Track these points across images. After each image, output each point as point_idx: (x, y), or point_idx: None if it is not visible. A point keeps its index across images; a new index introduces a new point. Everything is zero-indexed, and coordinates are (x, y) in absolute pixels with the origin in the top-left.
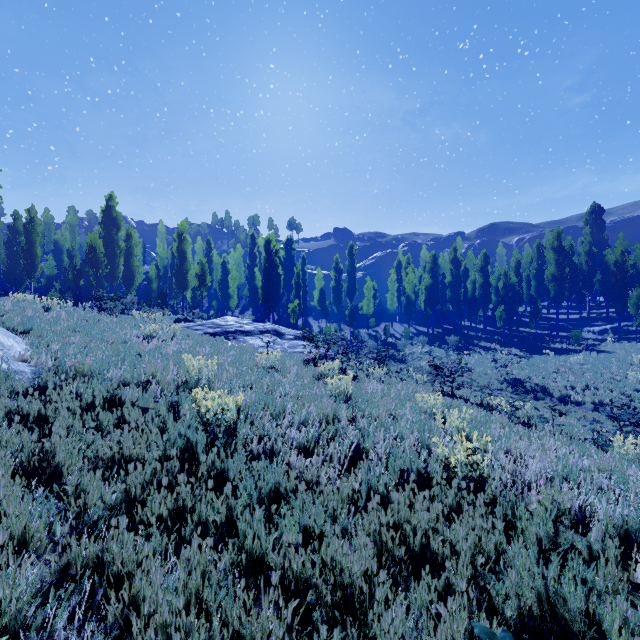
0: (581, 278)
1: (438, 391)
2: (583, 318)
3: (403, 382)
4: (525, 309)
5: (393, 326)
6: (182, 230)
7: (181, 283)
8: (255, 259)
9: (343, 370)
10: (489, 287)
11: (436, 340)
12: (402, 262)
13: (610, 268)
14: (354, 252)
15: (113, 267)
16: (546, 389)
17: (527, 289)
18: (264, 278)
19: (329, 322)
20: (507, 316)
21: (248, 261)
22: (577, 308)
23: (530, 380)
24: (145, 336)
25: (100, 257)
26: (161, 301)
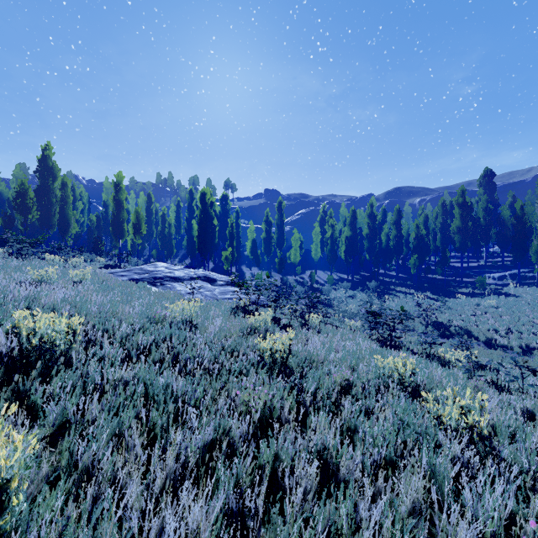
0: (479, 231)
1: (377, 340)
2: (481, 266)
3: (339, 330)
4: (429, 258)
5: (317, 273)
6: (119, 180)
7: (117, 231)
8: (193, 212)
9: (277, 322)
10: (402, 238)
11: (356, 285)
12: (324, 217)
13: (505, 222)
14: (283, 207)
15: (49, 215)
16: (469, 332)
17: (433, 241)
18: (199, 228)
19: (260, 270)
20: (419, 264)
21: (187, 214)
22: (473, 257)
23: (452, 323)
24: (35, 282)
25: (29, 203)
26: (94, 248)
